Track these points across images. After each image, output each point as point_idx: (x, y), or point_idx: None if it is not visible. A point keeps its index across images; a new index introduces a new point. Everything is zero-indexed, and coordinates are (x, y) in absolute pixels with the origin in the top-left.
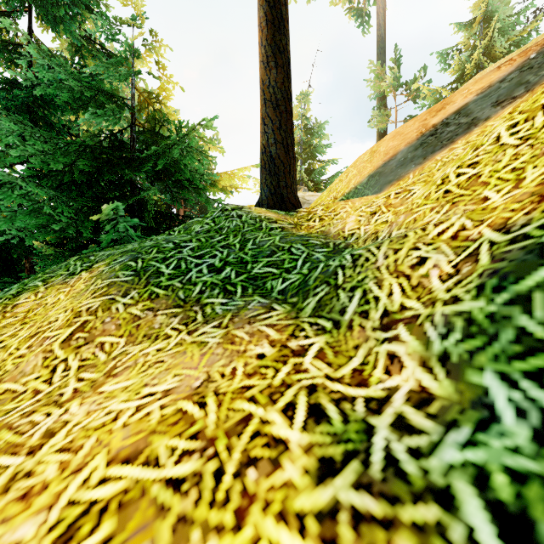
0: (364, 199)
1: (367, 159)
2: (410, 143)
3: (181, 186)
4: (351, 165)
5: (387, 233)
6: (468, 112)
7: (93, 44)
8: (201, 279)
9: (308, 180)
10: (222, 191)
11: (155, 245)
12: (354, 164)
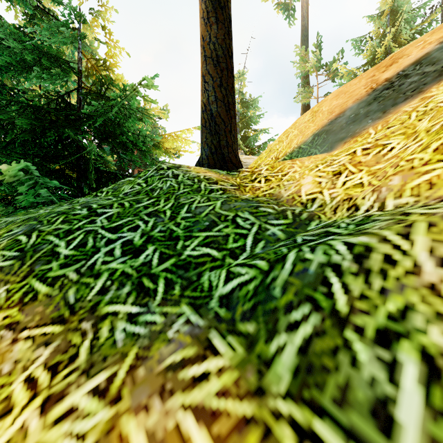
0: (313, 158)
1: (309, 119)
2: (359, 99)
3: (125, 146)
4: (290, 127)
5: (374, 201)
6: (434, 60)
7: (47, 15)
8: (109, 266)
9: (244, 146)
10: (165, 152)
11: (65, 211)
12: (294, 125)
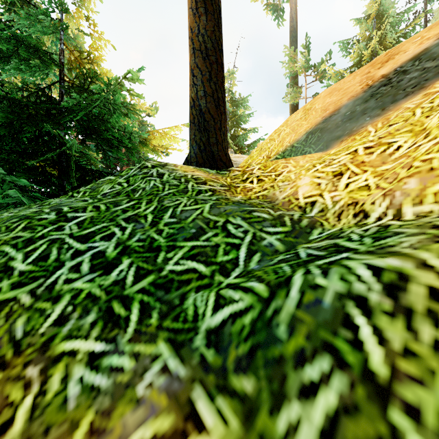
0: (308, 157)
1: (301, 117)
2: (354, 96)
3: (110, 143)
4: (281, 125)
5: (387, 207)
6: (434, 55)
7: (28, 4)
8: (73, 285)
9: (233, 144)
10: (153, 149)
11: (30, 215)
12: (285, 123)
